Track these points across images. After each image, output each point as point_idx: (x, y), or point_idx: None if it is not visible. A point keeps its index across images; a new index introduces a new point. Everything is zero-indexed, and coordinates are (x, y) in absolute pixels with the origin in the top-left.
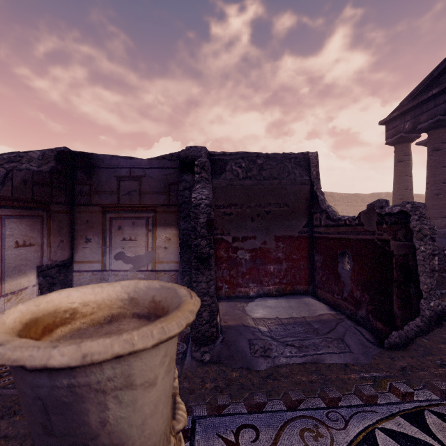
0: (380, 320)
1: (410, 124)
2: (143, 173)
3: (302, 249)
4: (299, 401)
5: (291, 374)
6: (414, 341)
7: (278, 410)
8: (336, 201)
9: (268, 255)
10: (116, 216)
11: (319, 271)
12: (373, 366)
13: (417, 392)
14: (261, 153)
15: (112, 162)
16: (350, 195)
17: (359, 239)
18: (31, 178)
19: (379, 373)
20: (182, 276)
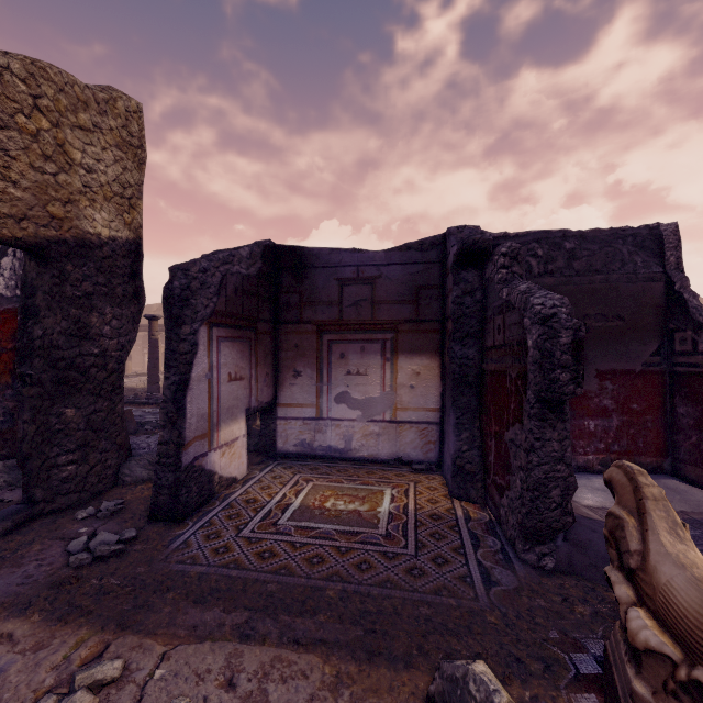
0: None
1: None
2: (377, 272)
3: (648, 393)
4: None
5: None
6: None
7: None
8: None
9: (585, 402)
10: (337, 338)
11: (690, 433)
12: None
13: None
14: (570, 231)
15: (331, 259)
16: None
17: None
18: (241, 285)
19: None
20: (458, 431)
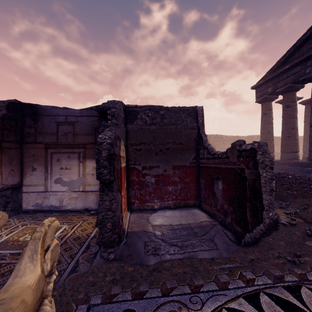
0: (239, 226)
1: (271, 89)
2: (76, 119)
3: (191, 174)
4: (172, 288)
5: (171, 267)
6: (262, 240)
7: (155, 296)
8: (224, 141)
9: (168, 179)
10: (56, 151)
11: (203, 190)
12: (231, 259)
13: (257, 278)
14: (163, 106)
15: (52, 111)
16: (234, 137)
17: (226, 168)
18: None
19: (234, 265)
20: None
